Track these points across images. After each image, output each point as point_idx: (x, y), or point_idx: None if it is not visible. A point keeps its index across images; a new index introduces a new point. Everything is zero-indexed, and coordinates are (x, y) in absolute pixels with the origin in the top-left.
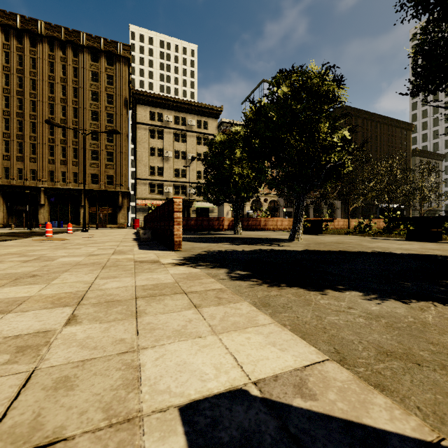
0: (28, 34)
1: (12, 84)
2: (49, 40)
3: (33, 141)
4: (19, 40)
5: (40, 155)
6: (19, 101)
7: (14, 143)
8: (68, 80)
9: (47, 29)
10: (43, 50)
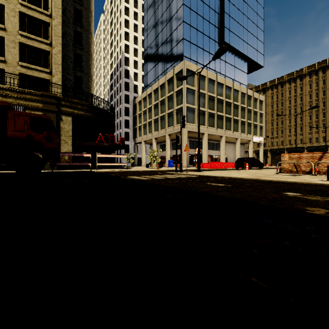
0: (298, 77)
1: (292, 103)
2: (308, 73)
3: (301, 125)
4: (294, 82)
5: (304, 131)
6: (294, 109)
7: (292, 128)
8: (319, 89)
9: (308, 69)
10: (305, 80)
